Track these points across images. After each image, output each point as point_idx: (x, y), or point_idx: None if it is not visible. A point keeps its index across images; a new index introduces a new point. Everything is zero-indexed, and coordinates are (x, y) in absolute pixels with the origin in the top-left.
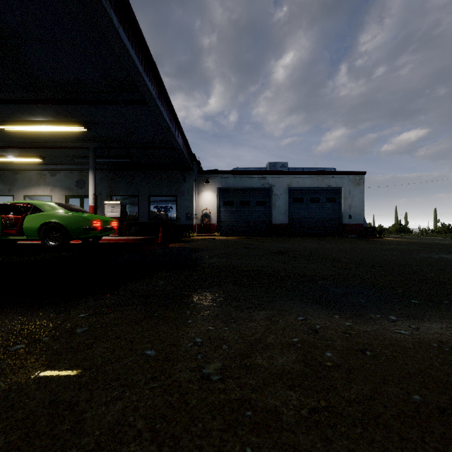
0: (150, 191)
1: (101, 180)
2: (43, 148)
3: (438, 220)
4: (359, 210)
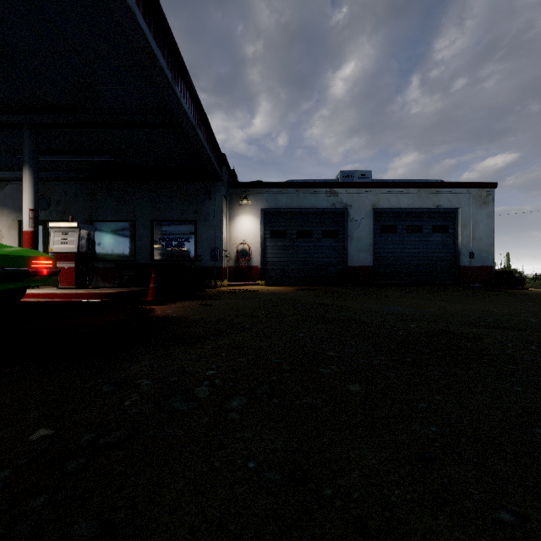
0: (154, 213)
1: (75, 196)
2: None
3: None
4: (485, 245)
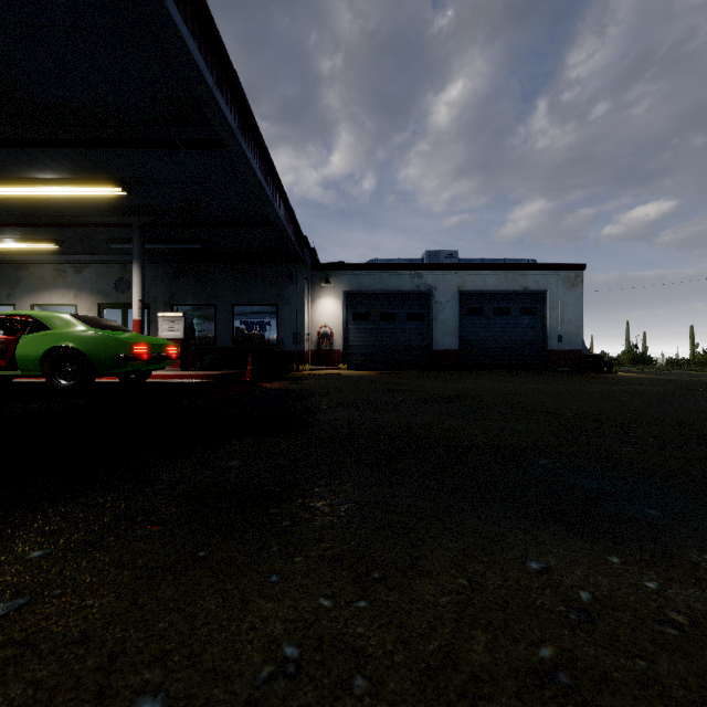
0: (235, 296)
1: (155, 279)
2: (58, 226)
3: (696, 344)
4: (574, 328)
